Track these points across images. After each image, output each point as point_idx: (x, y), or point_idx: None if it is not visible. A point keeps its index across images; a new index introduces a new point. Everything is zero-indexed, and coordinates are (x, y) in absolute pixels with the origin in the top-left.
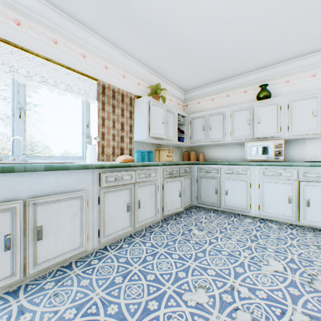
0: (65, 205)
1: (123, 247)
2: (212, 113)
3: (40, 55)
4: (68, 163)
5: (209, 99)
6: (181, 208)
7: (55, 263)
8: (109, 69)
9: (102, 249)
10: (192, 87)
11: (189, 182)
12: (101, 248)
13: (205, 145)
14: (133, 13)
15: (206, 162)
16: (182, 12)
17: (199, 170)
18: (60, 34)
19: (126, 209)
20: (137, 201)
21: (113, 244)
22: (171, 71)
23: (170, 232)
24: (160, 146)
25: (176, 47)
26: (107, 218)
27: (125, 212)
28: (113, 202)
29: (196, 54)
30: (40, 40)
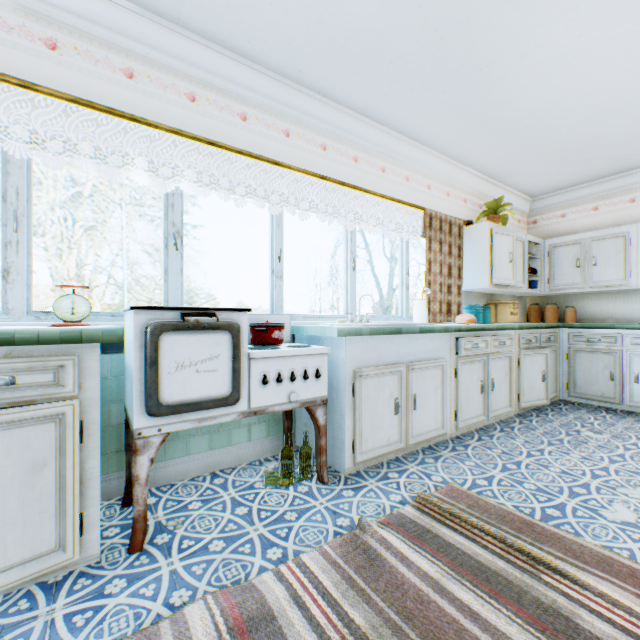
0: (430, 374)
1: (482, 438)
2: (599, 235)
3: (377, 193)
4: (430, 324)
5: (586, 209)
6: (544, 400)
7: (424, 440)
8: (431, 189)
9: (454, 437)
10: (550, 189)
11: (553, 359)
12: (452, 436)
13: (578, 293)
14: (494, 116)
15: (588, 324)
16: (575, 102)
17: (571, 338)
18: (386, 158)
19: (479, 389)
20: (489, 381)
21: (465, 435)
22: (520, 173)
23: (542, 430)
24: (492, 297)
25: (545, 142)
26: (461, 398)
27: (477, 393)
28: (466, 378)
29: (579, 145)
30: (371, 174)
